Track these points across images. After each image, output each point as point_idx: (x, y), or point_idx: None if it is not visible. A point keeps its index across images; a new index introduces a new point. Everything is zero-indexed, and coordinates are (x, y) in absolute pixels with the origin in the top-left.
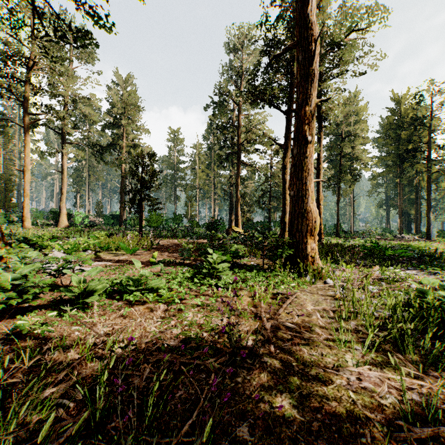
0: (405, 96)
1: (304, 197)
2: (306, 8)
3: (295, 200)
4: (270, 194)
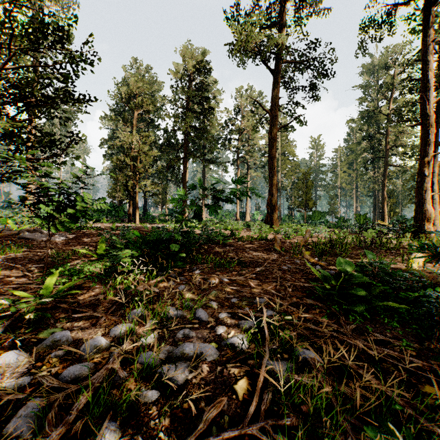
0: None
1: (423, 203)
2: (424, 110)
3: (417, 204)
4: None
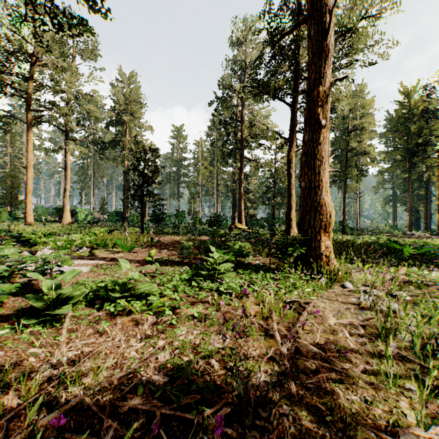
0: (414, 88)
1: (318, 189)
2: None
3: (307, 192)
4: (274, 190)
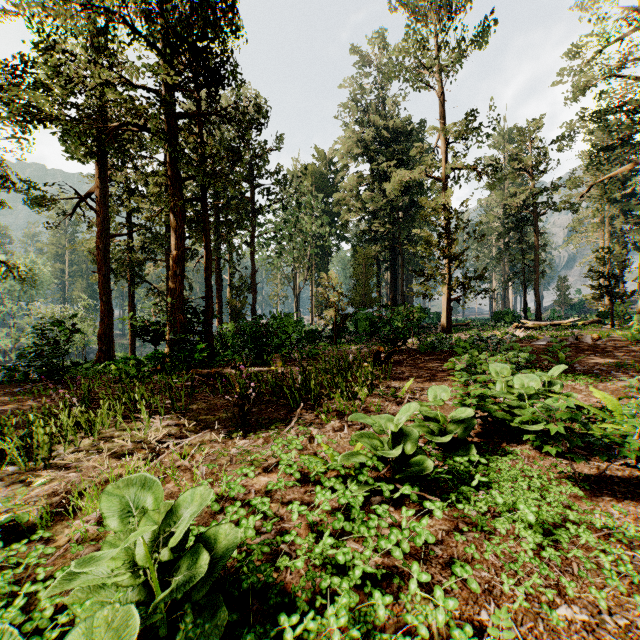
0: None
1: None
2: None
3: None
4: None
